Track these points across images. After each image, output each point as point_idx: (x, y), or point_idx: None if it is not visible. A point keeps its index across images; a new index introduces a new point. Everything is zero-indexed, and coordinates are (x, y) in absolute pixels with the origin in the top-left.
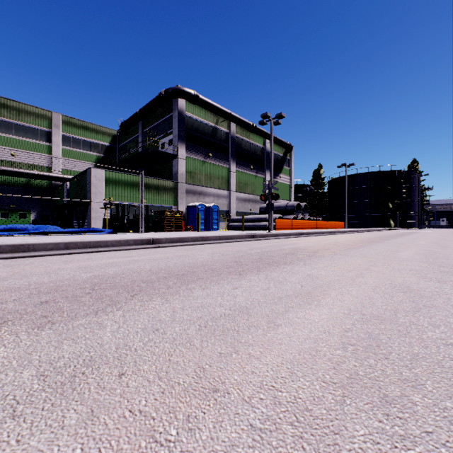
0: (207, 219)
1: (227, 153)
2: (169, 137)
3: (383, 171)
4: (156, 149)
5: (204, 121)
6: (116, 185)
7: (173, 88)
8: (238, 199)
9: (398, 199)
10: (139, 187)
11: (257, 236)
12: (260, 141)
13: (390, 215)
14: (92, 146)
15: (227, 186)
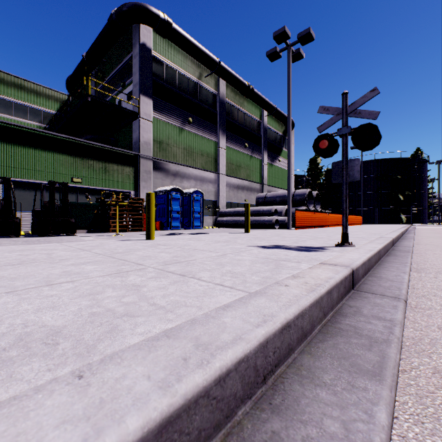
0: (184, 211)
1: (214, 122)
2: (128, 89)
3: (392, 158)
4: (100, 98)
5: (182, 71)
6: (17, 150)
7: (130, 3)
8: (229, 185)
9: (408, 191)
10: (67, 157)
11: (359, 271)
12: (257, 112)
13: (400, 209)
14: (30, 112)
15: (214, 167)
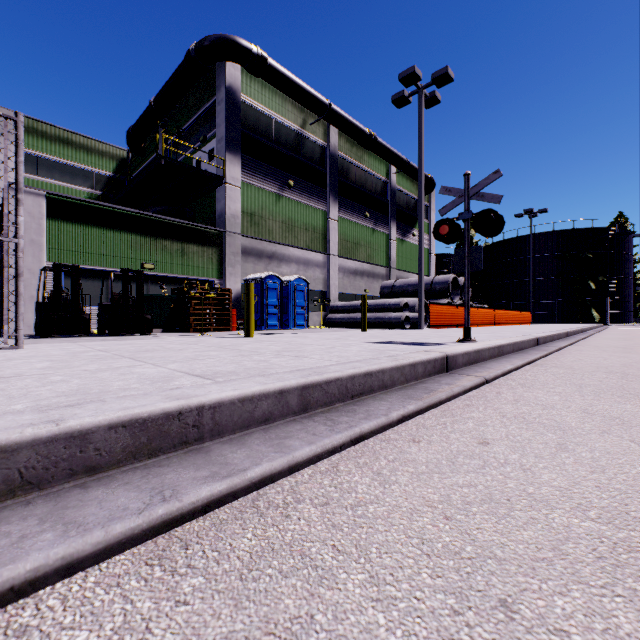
0: (283, 305)
1: (323, 185)
2: (210, 145)
3: (580, 229)
4: (176, 161)
5: (280, 118)
6: (79, 230)
7: (214, 36)
8: (343, 270)
9: (604, 276)
10: (136, 238)
11: (459, 359)
12: (381, 169)
13: (591, 302)
14: (79, 175)
15: (323, 245)
